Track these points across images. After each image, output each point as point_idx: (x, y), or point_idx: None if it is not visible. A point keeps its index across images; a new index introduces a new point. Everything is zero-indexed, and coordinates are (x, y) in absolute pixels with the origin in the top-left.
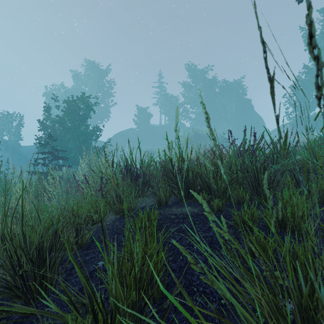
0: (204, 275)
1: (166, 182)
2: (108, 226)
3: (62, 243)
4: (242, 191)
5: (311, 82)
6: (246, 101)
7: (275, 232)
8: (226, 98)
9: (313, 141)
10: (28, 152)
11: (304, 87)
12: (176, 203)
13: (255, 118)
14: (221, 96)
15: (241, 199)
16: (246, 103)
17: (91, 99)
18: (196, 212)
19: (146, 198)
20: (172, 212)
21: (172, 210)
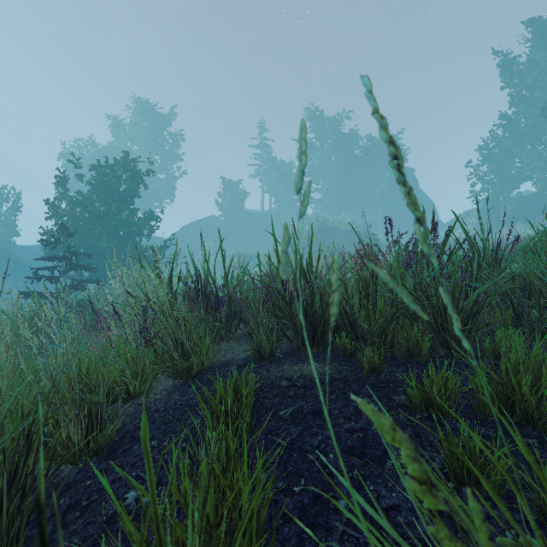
0: (354, 531)
1: (271, 314)
2: (158, 402)
3: (35, 464)
4: (416, 333)
5: (513, 142)
6: (406, 172)
7: (525, 447)
8: (372, 166)
9: (532, 239)
10: (30, 256)
11: (501, 150)
12: (291, 355)
13: (421, 200)
14: (365, 164)
15: (414, 347)
16: (406, 174)
17: (142, 166)
18: (329, 374)
19: (234, 343)
20: (284, 374)
21: (283, 370)
